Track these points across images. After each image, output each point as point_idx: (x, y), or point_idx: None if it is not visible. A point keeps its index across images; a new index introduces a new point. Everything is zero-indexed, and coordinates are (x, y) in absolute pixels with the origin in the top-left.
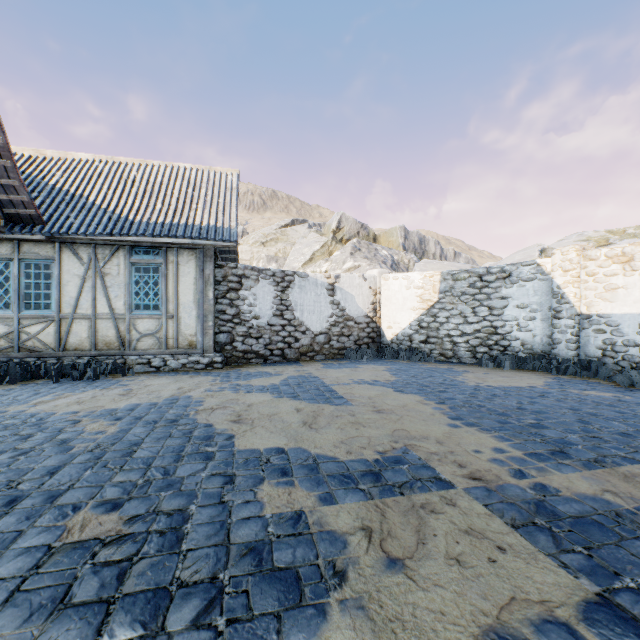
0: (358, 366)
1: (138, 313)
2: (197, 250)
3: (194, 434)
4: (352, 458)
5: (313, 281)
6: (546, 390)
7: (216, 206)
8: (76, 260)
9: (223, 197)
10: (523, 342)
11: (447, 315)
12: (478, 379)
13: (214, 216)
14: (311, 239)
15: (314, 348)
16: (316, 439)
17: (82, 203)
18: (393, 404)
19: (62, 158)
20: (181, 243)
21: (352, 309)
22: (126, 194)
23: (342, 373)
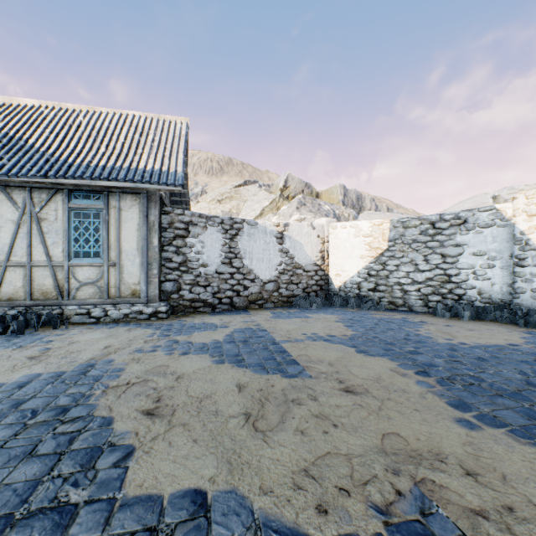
0: (308, 315)
1: (77, 261)
2: (141, 195)
3: (72, 446)
4: (331, 534)
5: (262, 229)
6: (535, 350)
7: (162, 151)
8: (10, 204)
9: (170, 143)
10: (480, 291)
11: (397, 263)
12: (444, 333)
13: (159, 160)
14: (261, 196)
15: (263, 296)
16: (263, 462)
17: (19, 145)
18: (363, 375)
19: (7, 103)
20: (122, 187)
21: (301, 257)
22: (68, 138)
23: (293, 325)
